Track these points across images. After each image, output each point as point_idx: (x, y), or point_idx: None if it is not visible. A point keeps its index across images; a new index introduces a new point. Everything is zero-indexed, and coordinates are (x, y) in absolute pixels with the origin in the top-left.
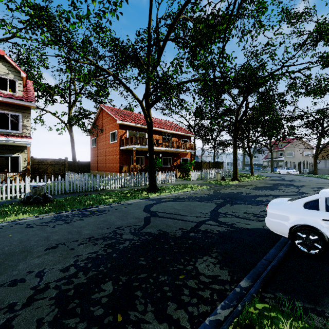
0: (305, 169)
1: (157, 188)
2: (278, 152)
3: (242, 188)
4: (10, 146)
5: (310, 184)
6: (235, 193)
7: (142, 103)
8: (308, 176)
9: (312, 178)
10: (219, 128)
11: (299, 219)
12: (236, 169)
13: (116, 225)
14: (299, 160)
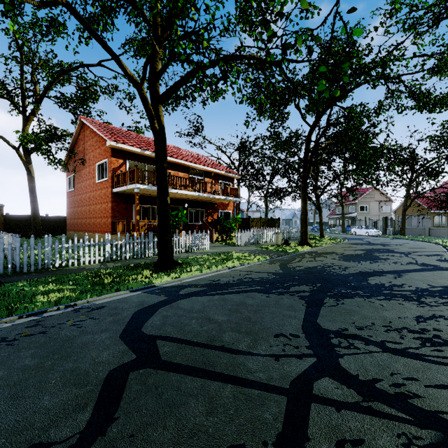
0: (388, 229)
1: (175, 262)
2: (349, 206)
3: (324, 258)
4: None
5: (416, 250)
6: (320, 268)
7: (141, 88)
8: (394, 237)
9: (404, 240)
10: (273, 170)
11: None
12: (306, 227)
13: None
14: (375, 216)
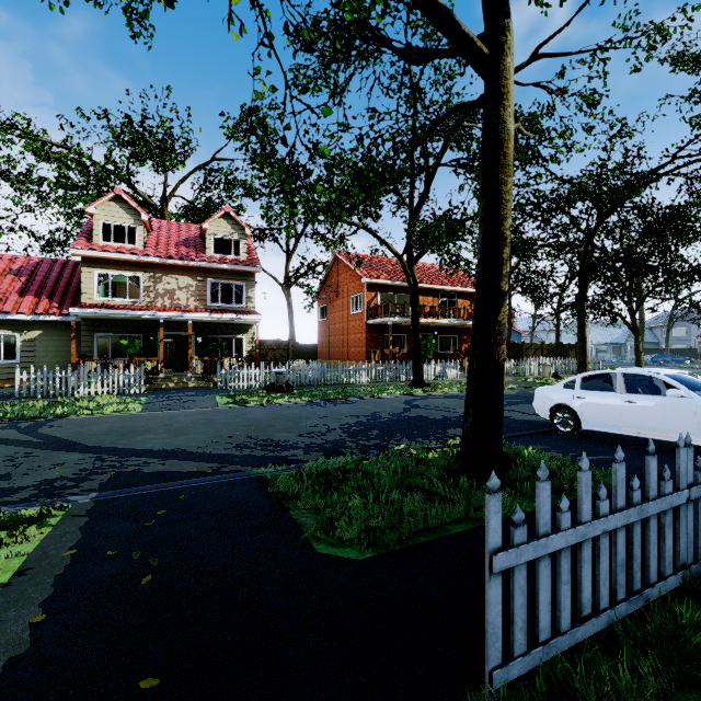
0: None
1: (425, 384)
2: None
3: None
4: (234, 325)
5: None
6: None
7: (402, 259)
8: None
9: None
10: (570, 272)
11: (558, 399)
12: (584, 357)
13: (373, 410)
14: None
